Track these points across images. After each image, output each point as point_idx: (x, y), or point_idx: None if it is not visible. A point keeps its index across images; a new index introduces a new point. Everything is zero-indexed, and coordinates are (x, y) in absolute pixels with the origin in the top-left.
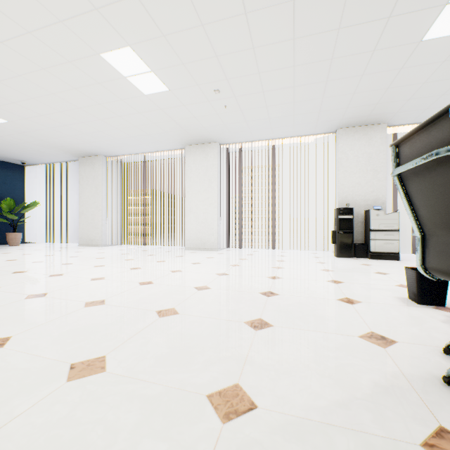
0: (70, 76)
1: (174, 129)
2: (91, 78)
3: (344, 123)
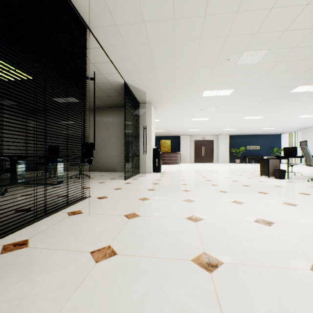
0: (290, 120)
1: None
2: (296, 119)
3: None
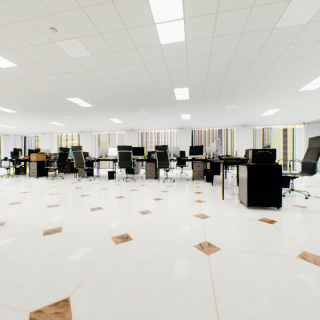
0: None
1: (30, 131)
2: None
3: (79, 131)
